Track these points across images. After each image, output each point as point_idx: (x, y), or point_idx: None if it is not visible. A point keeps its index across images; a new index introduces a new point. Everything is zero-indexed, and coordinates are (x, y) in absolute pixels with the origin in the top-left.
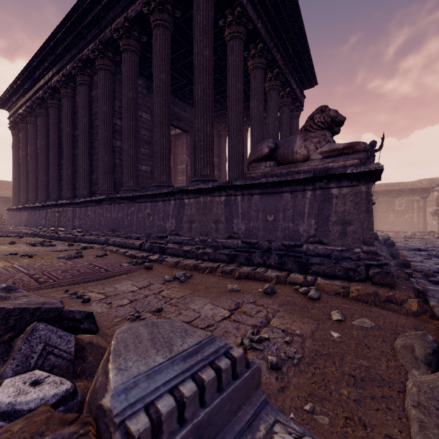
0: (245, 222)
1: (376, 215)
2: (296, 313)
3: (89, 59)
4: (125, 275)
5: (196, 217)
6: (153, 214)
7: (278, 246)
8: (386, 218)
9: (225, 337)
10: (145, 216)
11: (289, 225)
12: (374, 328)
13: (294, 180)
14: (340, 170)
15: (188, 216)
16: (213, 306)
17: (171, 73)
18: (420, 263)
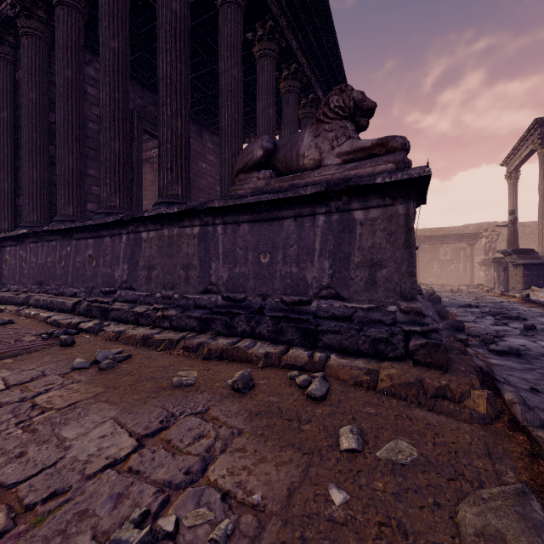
0: (228, 267)
1: (420, 266)
2: (273, 437)
3: (10, 20)
4: (11, 358)
5: (157, 260)
6: (97, 256)
7: (275, 304)
8: (430, 269)
9: (64, 536)
10: (85, 260)
11: (291, 270)
12: (417, 464)
13: (298, 197)
14: (366, 179)
15: (147, 259)
16: (113, 427)
17: (145, 56)
18: (474, 324)
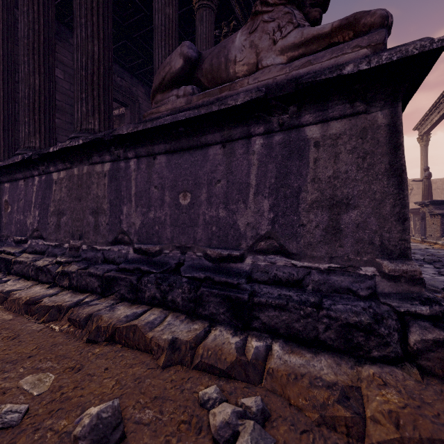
0: (141, 211)
1: None
2: None
3: None
4: None
5: (67, 205)
6: (12, 202)
7: (197, 259)
8: None
9: None
10: (1, 206)
11: (218, 213)
12: None
13: (226, 110)
14: (327, 71)
15: (56, 203)
16: None
17: None
18: None
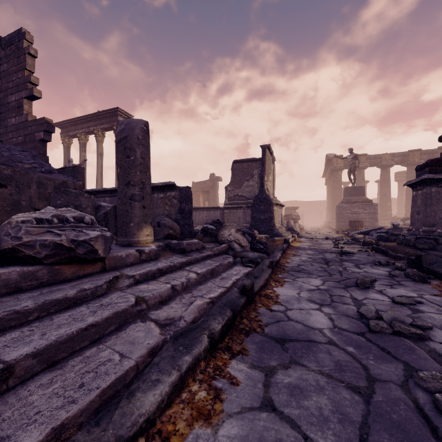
0: None
1: None
2: None
3: None
4: None
5: None
6: None
7: None
8: None
9: None
10: None
11: None
12: None
13: None
14: None
15: None
16: None
17: None
18: None
